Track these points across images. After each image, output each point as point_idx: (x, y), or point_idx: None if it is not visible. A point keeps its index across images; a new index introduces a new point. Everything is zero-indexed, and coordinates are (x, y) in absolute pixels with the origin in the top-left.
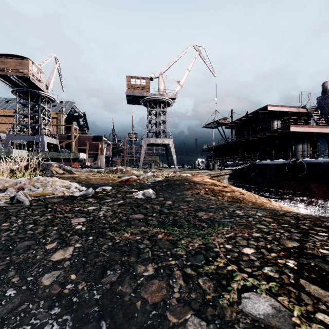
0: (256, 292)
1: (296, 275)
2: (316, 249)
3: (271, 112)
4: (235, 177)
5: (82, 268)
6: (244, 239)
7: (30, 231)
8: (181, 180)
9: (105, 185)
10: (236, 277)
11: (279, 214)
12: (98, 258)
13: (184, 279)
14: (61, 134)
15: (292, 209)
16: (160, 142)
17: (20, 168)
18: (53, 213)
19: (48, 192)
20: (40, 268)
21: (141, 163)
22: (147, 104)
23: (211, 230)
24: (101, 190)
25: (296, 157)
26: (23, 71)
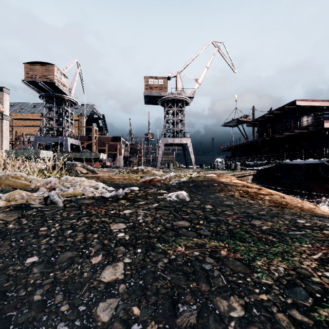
0: None
1: None
2: None
3: (300, 107)
4: (258, 178)
5: (143, 297)
6: None
7: (70, 238)
8: (208, 181)
9: (130, 185)
10: None
11: None
12: (159, 282)
13: None
14: (83, 136)
15: None
16: (178, 142)
17: (48, 168)
18: (89, 217)
19: (78, 192)
20: (91, 292)
21: (159, 163)
22: (165, 104)
23: (285, 246)
24: (129, 191)
25: None
26: (49, 77)
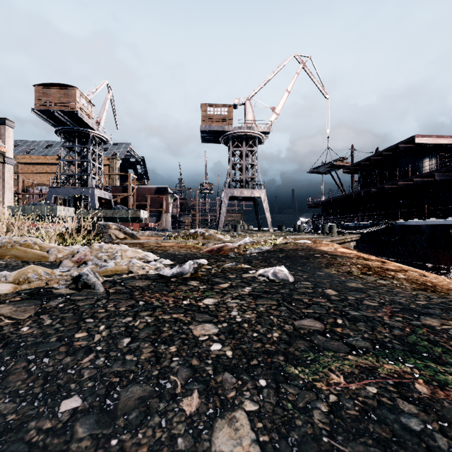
0: None
1: None
2: None
3: (420, 146)
4: (361, 245)
5: None
6: None
7: (130, 355)
8: (304, 250)
9: (193, 256)
10: None
11: None
12: None
13: None
14: (115, 186)
15: None
16: (248, 195)
17: (70, 231)
18: (152, 311)
19: (121, 268)
20: None
21: (221, 224)
22: (230, 142)
23: None
24: (196, 266)
25: None
26: (69, 104)
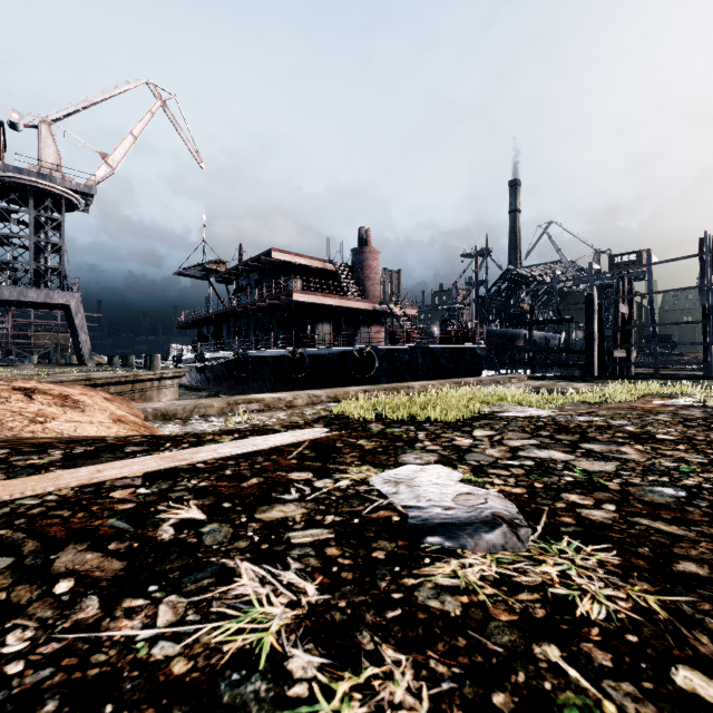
0: None
1: None
2: None
3: (283, 262)
4: (224, 383)
5: None
6: None
7: None
8: None
9: None
10: None
11: None
12: None
13: None
14: None
15: (75, 433)
16: (39, 299)
17: None
18: None
19: None
20: None
21: None
22: None
23: None
24: None
25: (300, 344)
26: None
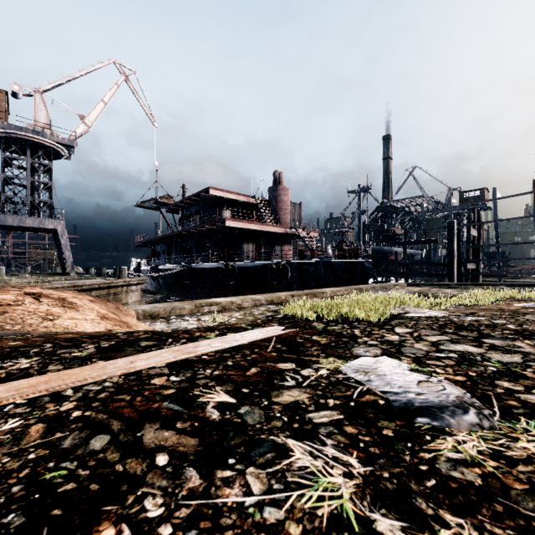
0: None
1: None
2: None
3: (217, 197)
4: (173, 288)
5: None
6: None
7: None
8: None
9: None
10: None
11: None
12: None
13: None
14: None
15: (76, 328)
16: (34, 225)
17: None
18: None
19: None
20: None
21: None
22: (1, 144)
23: None
24: None
25: (231, 259)
26: None
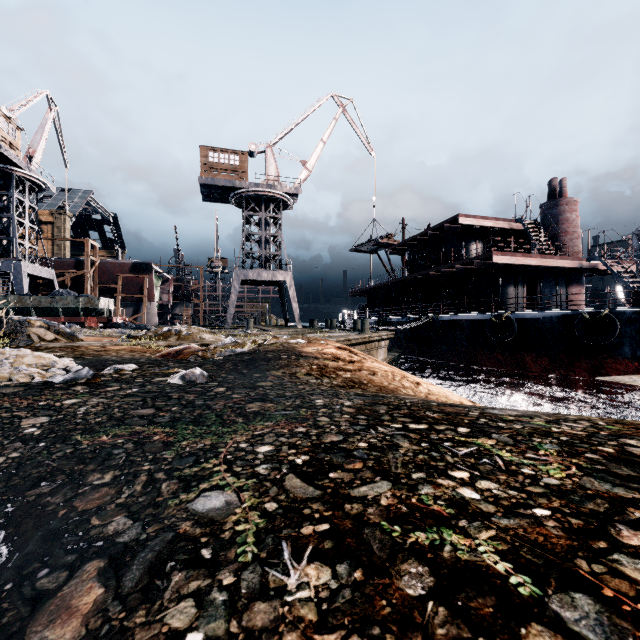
0: (222, 490)
1: (290, 470)
2: (357, 442)
3: (466, 227)
4: (405, 344)
5: (5, 482)
6: (277, 435)
7: None
8: (278, 351)
9: (129, 362)
10: (214, 478)
11: (380, 403)
12: (39, 469)
13: (145, 484)
14: (62, 259)
15: (451, 397)
16: (268, 278)
17: None
18: None
19: None
20: None
21: (230, 319)
22: (243, 203)
23: (242, 426)
24: (111, 372)
25: (502, 308)
26: None
